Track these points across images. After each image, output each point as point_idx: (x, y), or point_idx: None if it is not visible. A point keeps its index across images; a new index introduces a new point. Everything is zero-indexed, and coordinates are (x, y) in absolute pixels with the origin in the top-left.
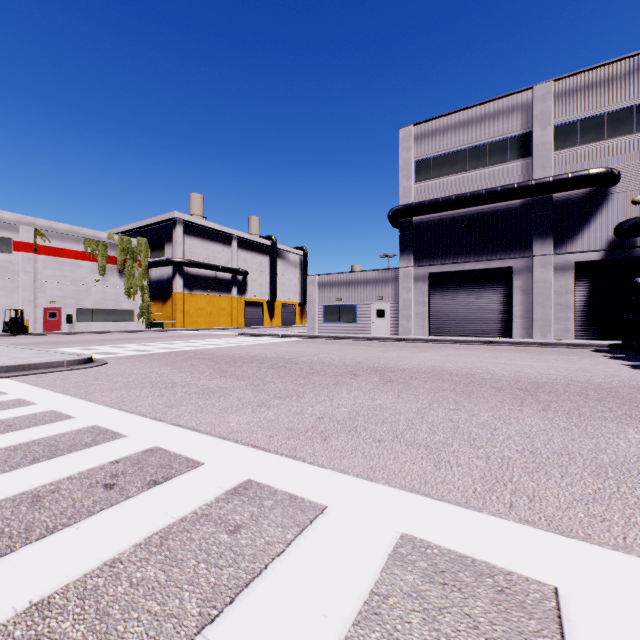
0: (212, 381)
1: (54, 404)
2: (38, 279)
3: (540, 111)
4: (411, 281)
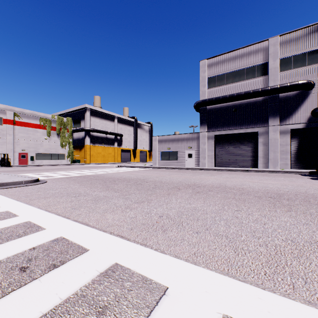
0: (101, 192)
1: (9, 207)
2: (16, 138)
3: (272, 51)
4: (206, 139)
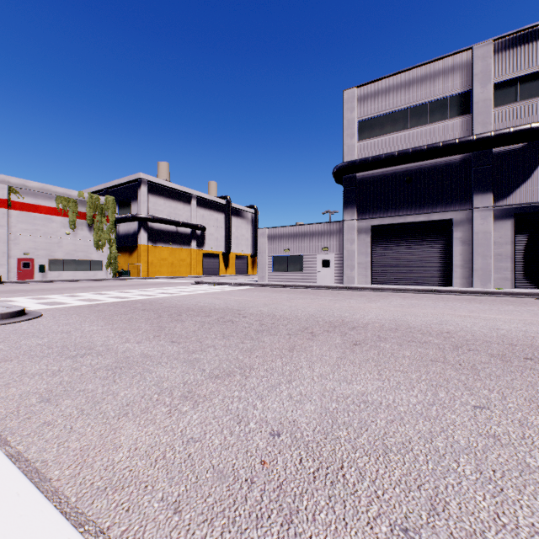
0: (139, 344)
1: None
2: (12, 232)
3: (480, 69)
4: (355, 233)
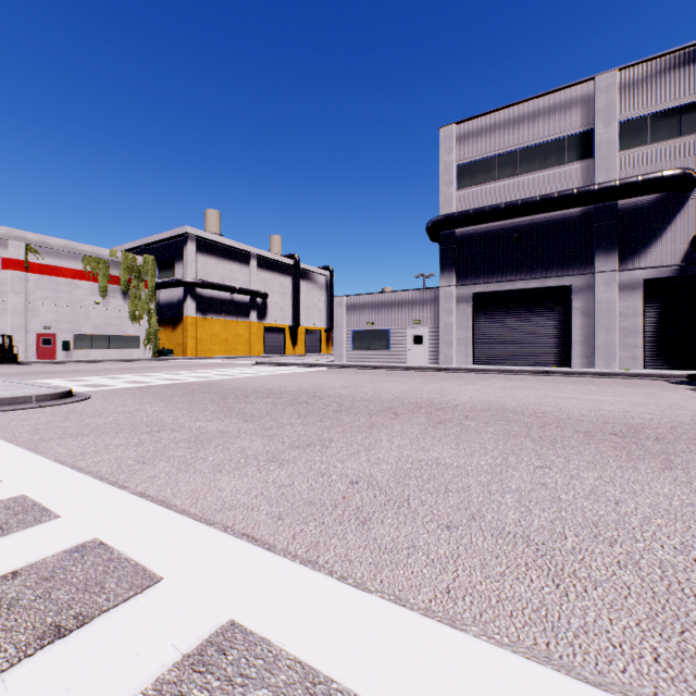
0: (212, 422)
1: None
2: (30, 301)
3: (603, 105)
4: (453, 302)
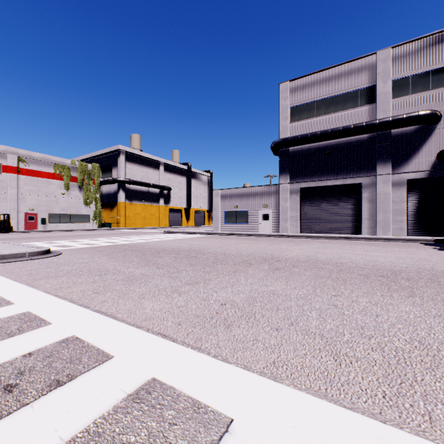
0: (137, 269)
1: (2, 290)
2: (20, 192)
3: (382, 70)
4: (288, 193)
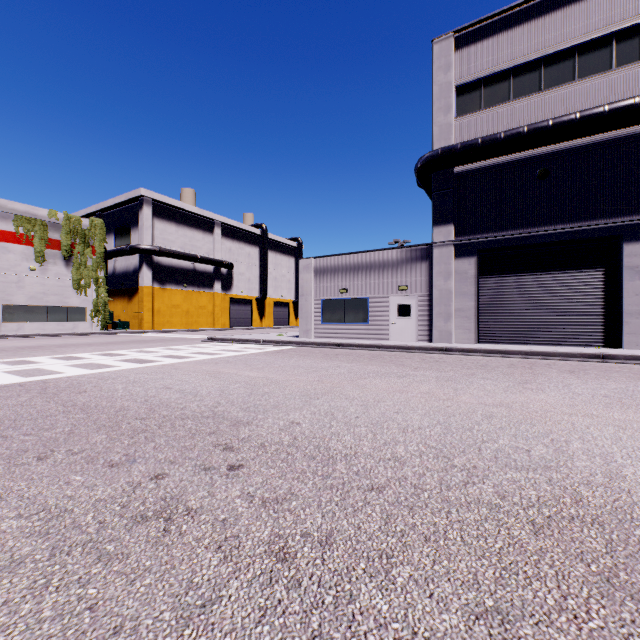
0: None
1: None
2: None
3: None
4: (451, 262)
